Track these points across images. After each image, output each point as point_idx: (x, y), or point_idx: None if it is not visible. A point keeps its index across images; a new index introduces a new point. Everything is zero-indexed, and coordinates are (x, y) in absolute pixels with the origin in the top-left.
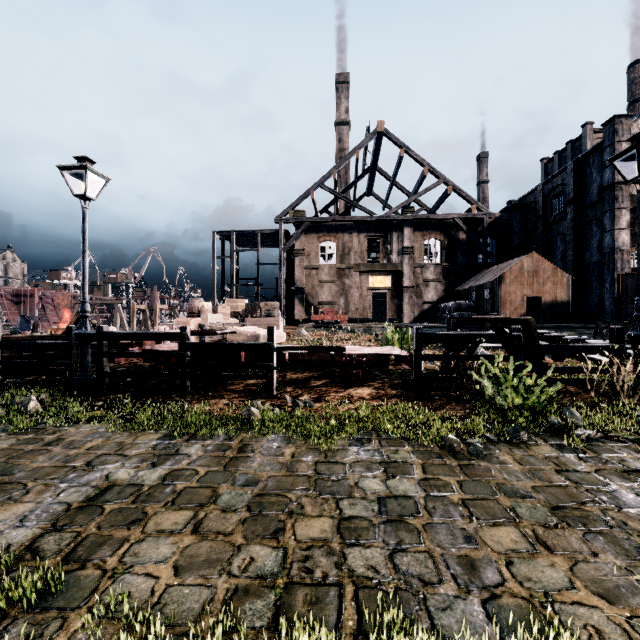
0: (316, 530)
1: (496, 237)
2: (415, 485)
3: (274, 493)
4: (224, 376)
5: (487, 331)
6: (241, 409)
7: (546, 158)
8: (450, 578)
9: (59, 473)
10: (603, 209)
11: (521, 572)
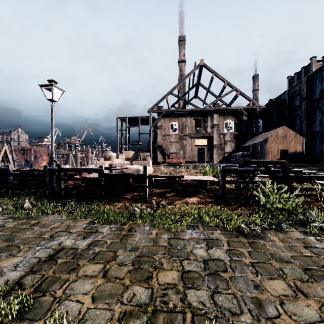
0: (169, 278)
1: (263, 118)
2: (224, 253)
3: (146, 255)
4: (121, 191)
5: (260, 168)
6: (130, 208)
7: (290, 76)
8: (247, 311)
9: (36, 241)
10: (322, 102)
11: (289, 309)
